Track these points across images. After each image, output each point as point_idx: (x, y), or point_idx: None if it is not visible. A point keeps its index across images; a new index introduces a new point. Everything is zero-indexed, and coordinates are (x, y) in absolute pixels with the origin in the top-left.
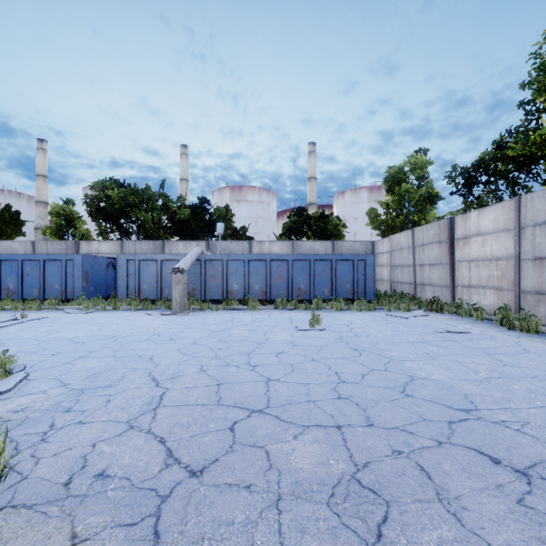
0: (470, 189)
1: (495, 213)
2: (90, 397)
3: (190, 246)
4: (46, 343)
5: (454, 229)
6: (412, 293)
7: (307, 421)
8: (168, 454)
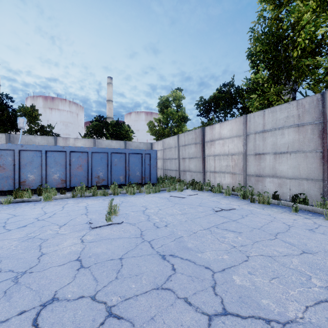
0: (208, 113)
1: (231, 125)
2: None
3: None
4: None
5: (205, 135)
6: (177, 176)
7: None
8: None
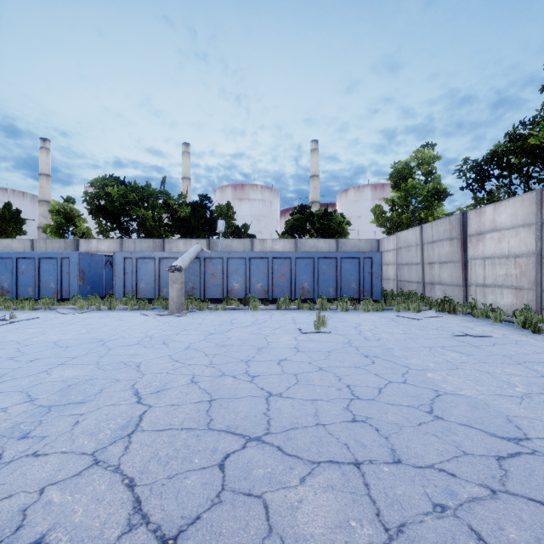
0: (482, 184)
1: (513, 207)
2: (56, 417)
3: (191, 245)
4: (27, 347)
5: (466, 224)
6: (420, 292)
7: (317, 455)
8: (135, 507)
